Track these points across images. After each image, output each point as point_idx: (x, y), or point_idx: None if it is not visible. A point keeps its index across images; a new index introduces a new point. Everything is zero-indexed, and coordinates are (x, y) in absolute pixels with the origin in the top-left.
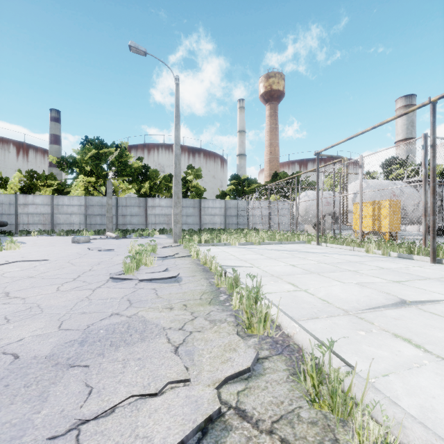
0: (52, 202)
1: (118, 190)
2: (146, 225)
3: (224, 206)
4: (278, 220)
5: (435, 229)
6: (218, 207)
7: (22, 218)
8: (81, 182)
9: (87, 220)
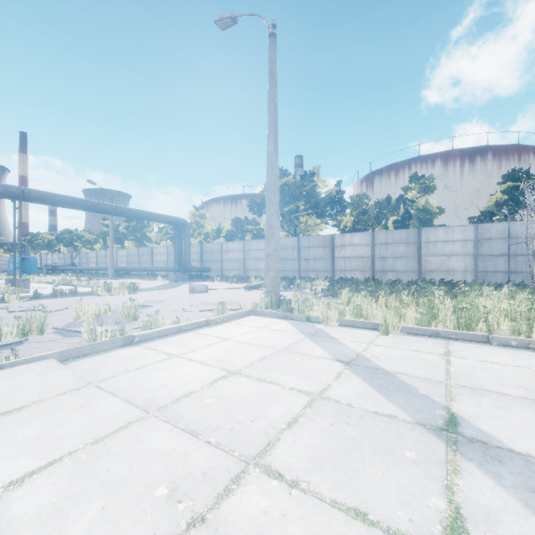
0: (244, 248)
1: (301, 228)
2: (333, 272)
3: (473, 237)
4: None
5: None
6: (459, 240)
7: (225, 264)
8: None
9: None
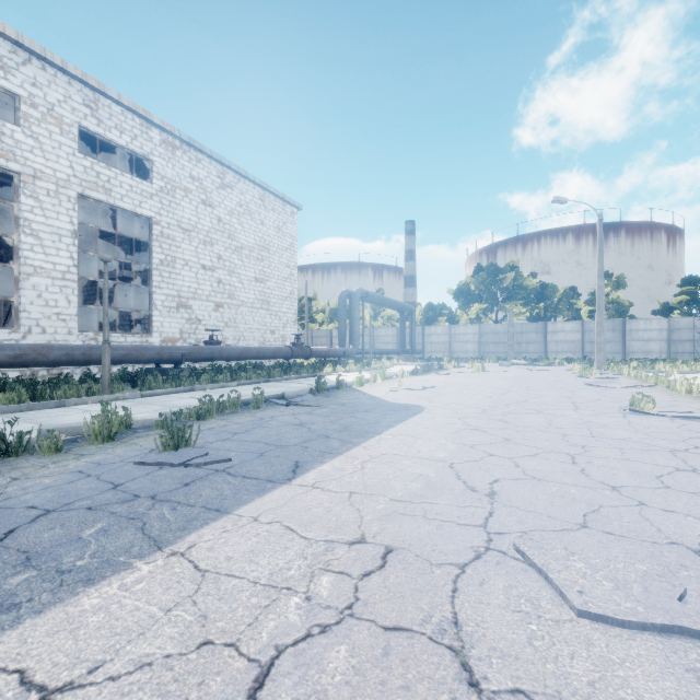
0: (450, 332)
1: (512, 316)
2: (545, 353)
3: (666, 327)
4: None
5: None
6: (656, 329)
7: (427, 346)
8: (474, 310)
9: (480, 349)
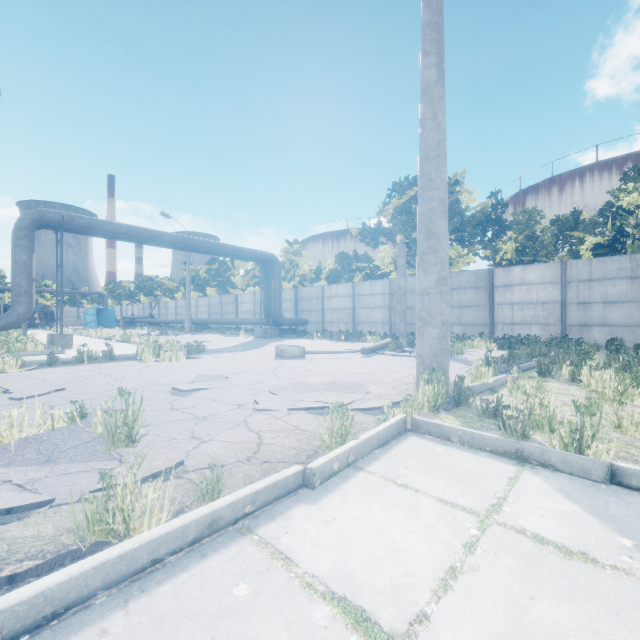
0: (353, 292)
1: None
2: (491, 326)
3: None
4: None
5: None
6: None
7: (327, 315)
8: (387, 257)
9: (391, 318)
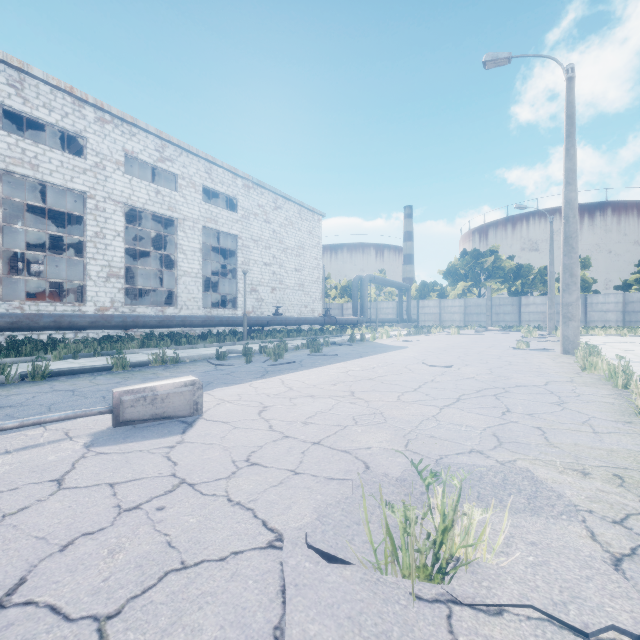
0: (440, 305)
1: (492, 291)
2: (519, 322)
3: (622, 300)
4: None
5: None
6: (613, 302)
7: (421, 316)
8: (460, 287)
9: (465, 318)
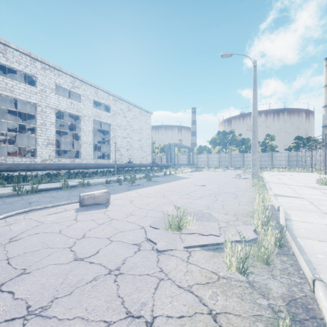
0: (208, 157)
1: (231, 151)
2: (243, 165)
3: (287, 155)
4: (310, 163)
5: (325, 166)
6: (284, 156)
7: (199, 162)
8: (217, 148)
9: (219, 163)
